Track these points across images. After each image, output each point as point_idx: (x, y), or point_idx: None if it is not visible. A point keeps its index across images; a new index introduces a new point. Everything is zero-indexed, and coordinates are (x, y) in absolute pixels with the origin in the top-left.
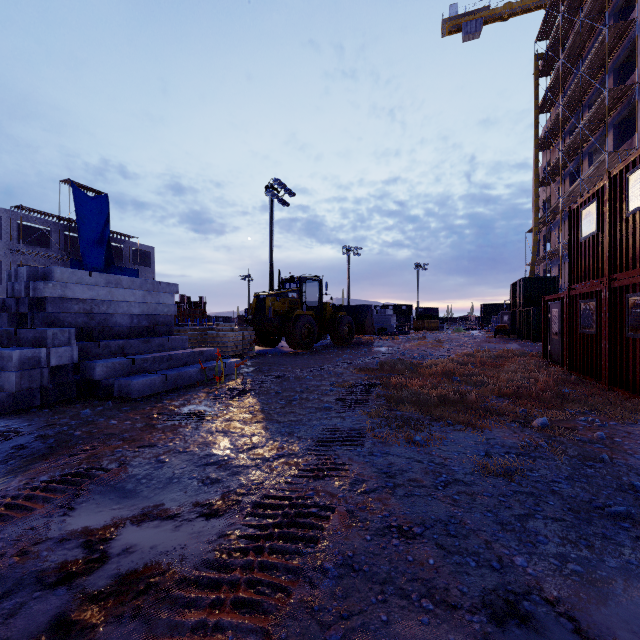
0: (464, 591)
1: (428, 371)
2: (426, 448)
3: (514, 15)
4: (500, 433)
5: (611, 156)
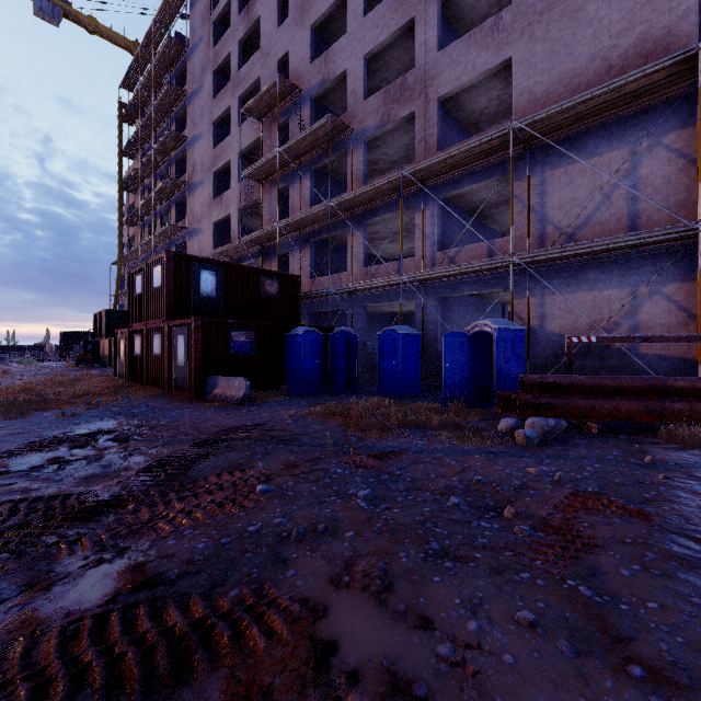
0: (52, 434)
1: (5, 392)
2: (22, 419)
3: (100, 35)
4: (72, 409)
5: (173, 227)
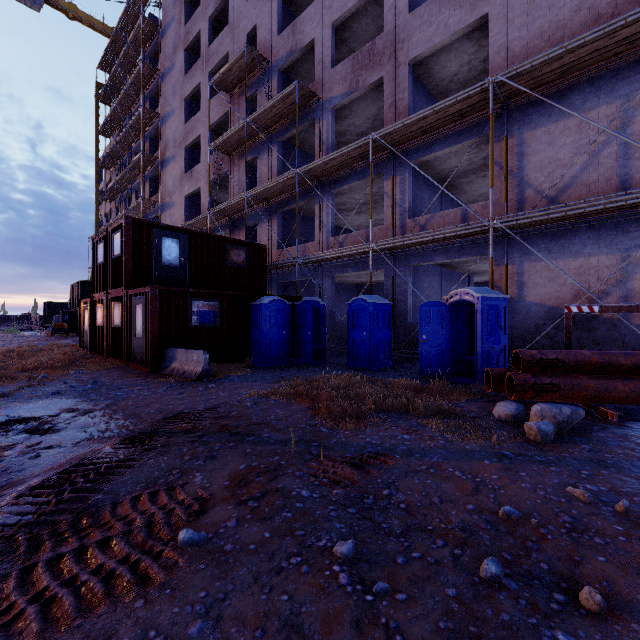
0: None
1: None
2: None
3: (80, 21)
4: (10, 386)
5: (146, 201)
